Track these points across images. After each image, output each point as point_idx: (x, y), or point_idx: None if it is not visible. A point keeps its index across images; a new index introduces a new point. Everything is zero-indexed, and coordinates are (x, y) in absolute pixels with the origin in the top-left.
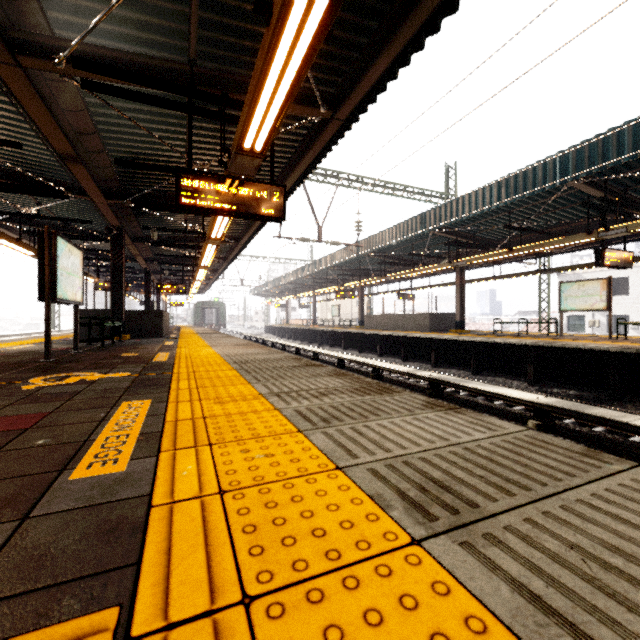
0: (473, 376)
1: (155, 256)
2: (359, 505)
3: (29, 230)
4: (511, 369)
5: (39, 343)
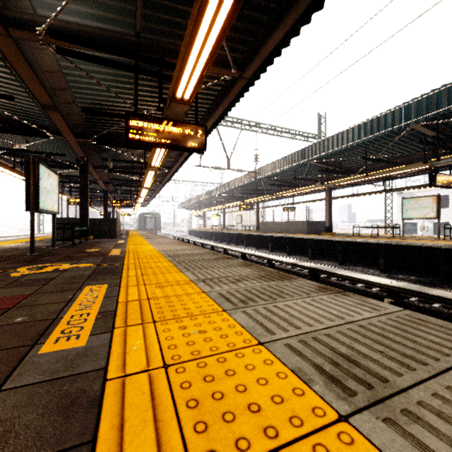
0: (339, 266)
1: (111, 180)
2: (284, 379)
3: (21, 161)
4: (367, 261)
5: (28, 242)
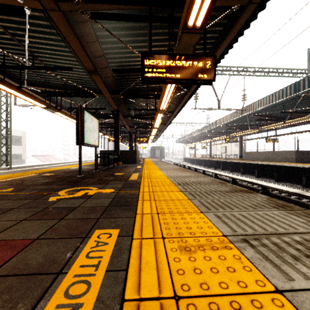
0: None
1: (133, 125)
2: None
3: None
4: None
5: (85, 165)
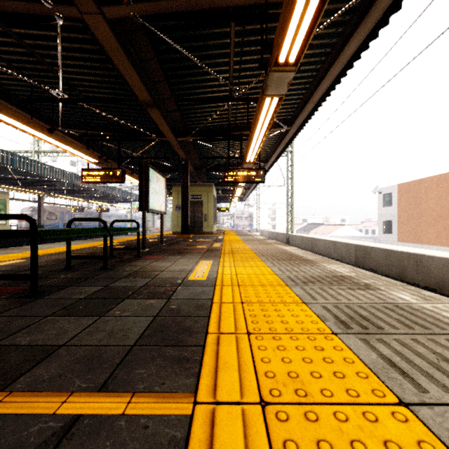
0: None
1: None
2: None
3: None
4: None
5: (195, 295)
